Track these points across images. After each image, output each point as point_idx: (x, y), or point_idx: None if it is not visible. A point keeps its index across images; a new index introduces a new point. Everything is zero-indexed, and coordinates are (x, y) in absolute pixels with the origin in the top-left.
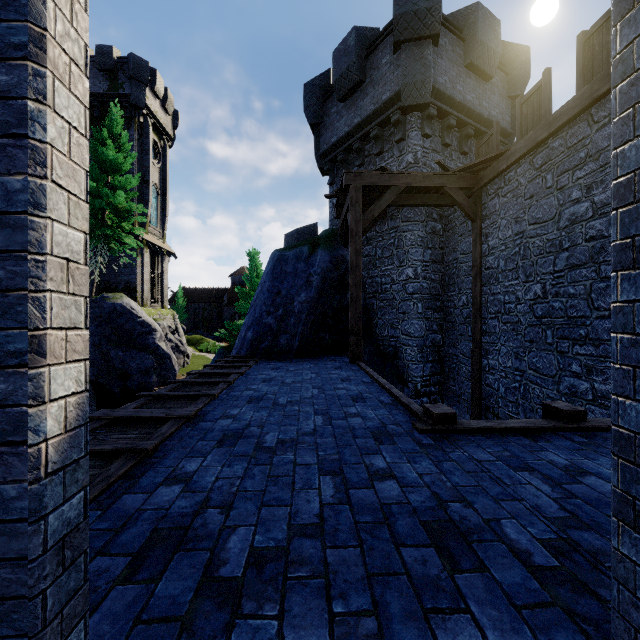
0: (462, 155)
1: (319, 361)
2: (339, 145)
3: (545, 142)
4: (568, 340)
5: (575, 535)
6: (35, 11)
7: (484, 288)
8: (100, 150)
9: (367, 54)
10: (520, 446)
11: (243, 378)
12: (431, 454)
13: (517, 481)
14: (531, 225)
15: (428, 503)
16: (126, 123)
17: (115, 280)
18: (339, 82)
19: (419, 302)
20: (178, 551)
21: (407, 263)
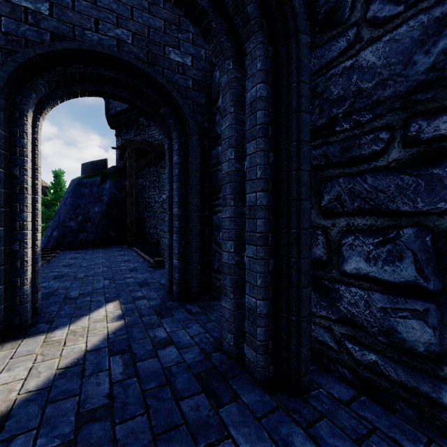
0: None
1: (108, 248)
2: (123, 113)
3: None
4: None
5: None
6: (36, 163)
7: None
8: None
9: None
10: None
11: (56, 258)
12: (150, 272)
13: None
14: None
15: (142, 280)
16: None
17: None
18: None
19: None
20: (52, 297)
21: (163, 192)
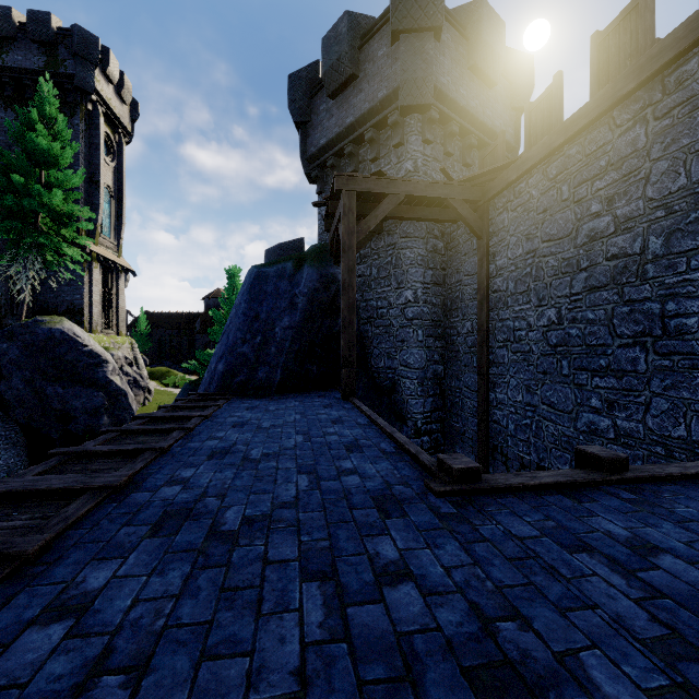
0: (465, 167)
1: (305, 398)
2: (329, 148)
3: (560, 149)
4: (587, 371)
5: (693, 675)
6: None
7: (491, 313)
8: (31, 138)
9: (361, 44)
10: (563, 510)
11: (208, 422)
12: (456, 530)
13: (578, 571)
14: (544, 242)
15: (467, 626)
16: (69, 109)
17: (54, 300)
18: (329, 74)
19: (419, 329)
20: None
21: (406, 284)
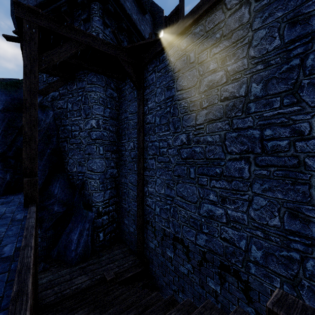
0: None
1: None
2: None
3: (189, 29)
4: (207, 176)
5: None
6: None
7: (145, 137)
8: None
9: None
10: None
11: None
12: None
13: None
14: (179, 91)
15: None
16: None
17: None
18: None
19: (101, 146)
20: None
21: (91, 116)
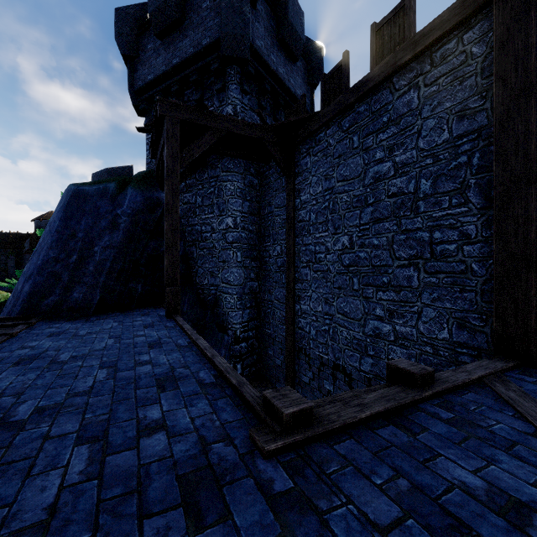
0: (274, 121)
1: (127, 317)
2: (156, 84)
3: (352, 107)
4: (373, 287)
5: None
6: None
7: (297, 239)
8: None
9: None
10: (405, 453)
11: None
12: (300, 536)
13: None
14: (339, 182)
15: None
16: None
17: None
18: (156, 15)
19: (238, 251)
20: None
21: (227, 212)
